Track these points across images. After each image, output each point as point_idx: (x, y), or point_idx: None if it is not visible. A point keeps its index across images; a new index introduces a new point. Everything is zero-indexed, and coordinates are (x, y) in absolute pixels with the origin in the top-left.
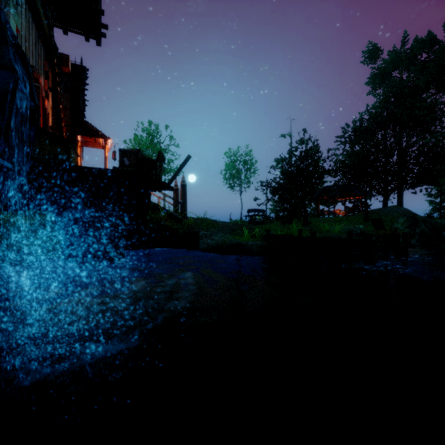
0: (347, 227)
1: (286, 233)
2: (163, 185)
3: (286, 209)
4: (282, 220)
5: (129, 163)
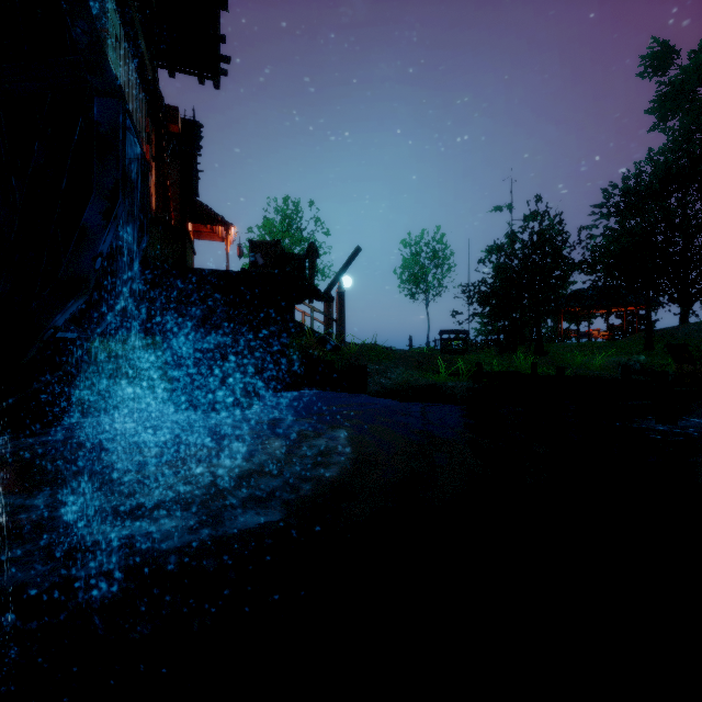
0: (614, 359)
1: (508, 369)
2: (319, 294)
3: (504, 329)
4: (499, 348)
5: (264, 262)
